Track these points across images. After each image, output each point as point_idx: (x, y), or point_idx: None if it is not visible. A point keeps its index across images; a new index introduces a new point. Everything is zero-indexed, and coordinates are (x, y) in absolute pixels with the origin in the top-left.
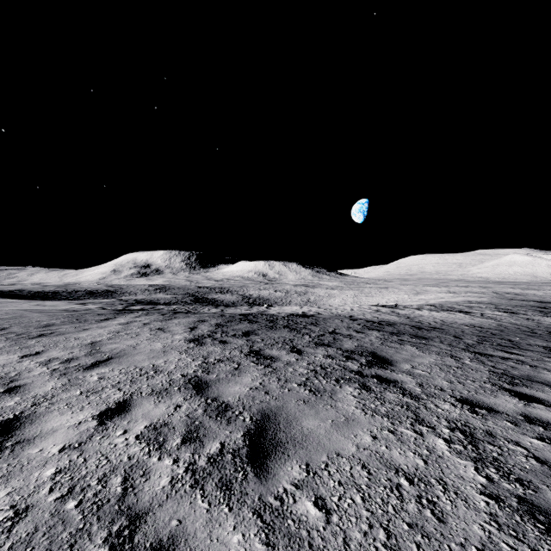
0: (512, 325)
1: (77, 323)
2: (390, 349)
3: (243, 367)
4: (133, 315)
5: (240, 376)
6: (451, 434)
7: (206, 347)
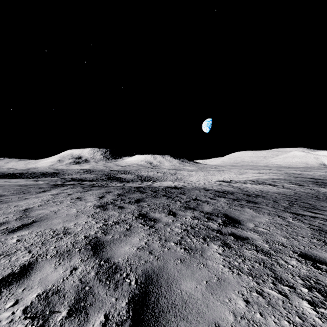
0: (303, 193)
1: (22, 194)
2: (236, 211)
3: (133, 228)
4: (63, 188)
5: (130, 236)
6: (311, 294)
7: (108, 211)
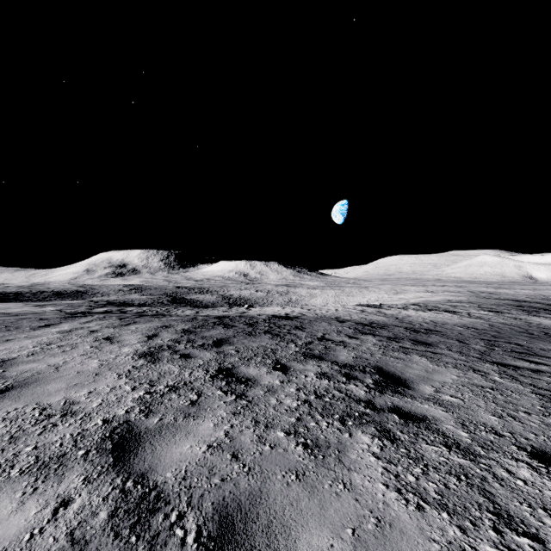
0: (504, 326)
1: (3, 331)
2: (396, 361)
3: (204, 399)
4: (85, 320)
5: (197, 419)
6: None
7: (159, 365)
